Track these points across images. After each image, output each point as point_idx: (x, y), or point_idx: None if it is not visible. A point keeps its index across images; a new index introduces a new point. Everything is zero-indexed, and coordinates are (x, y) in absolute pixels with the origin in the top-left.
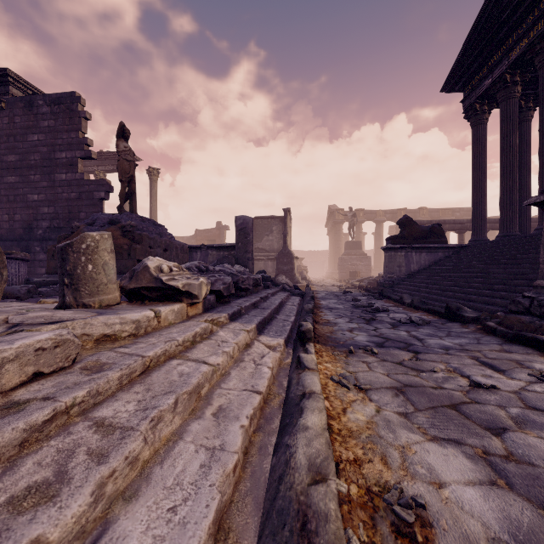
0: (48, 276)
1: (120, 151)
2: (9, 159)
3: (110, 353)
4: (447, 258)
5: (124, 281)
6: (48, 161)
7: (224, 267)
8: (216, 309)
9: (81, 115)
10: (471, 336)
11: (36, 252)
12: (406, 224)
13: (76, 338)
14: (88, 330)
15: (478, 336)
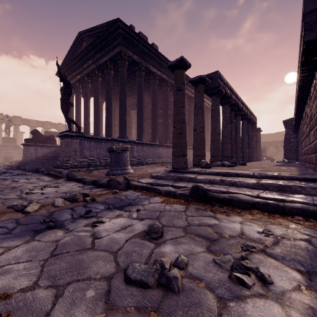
0: None
1: None
2: None
3: None
4: (55, 151)
5: None
6: None
7: None
8: None
9: None
10: (36, 175)
11: None
12: (36, 133)
13: None
14: None
15: (38, 175)
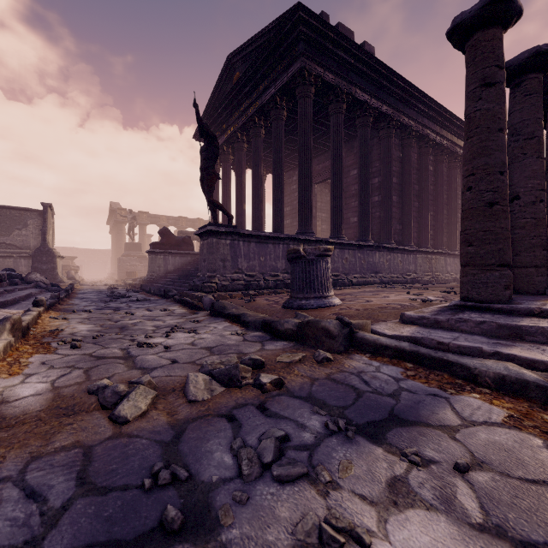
0: None
1: None
2: None
3: None
4: (192, 261)
5: None
6: None
7: None
8: None
9: None
10: (163, 303)
11: None
12: (165, 234)
13: None
14: None
15: (166, 303)
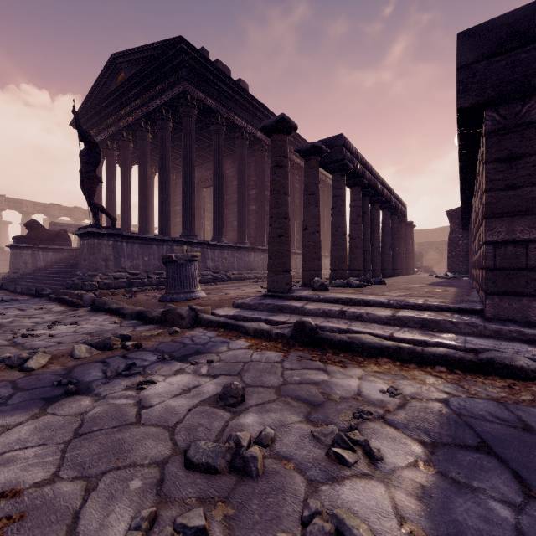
0: None
1: None
2: None
3: None
4: (69, 258)
5: None
6: None
7: None
8: None
9: None
10: (36, 302)
11: None
12: (34, 227)
13: None
14: None
15: (40, 302)
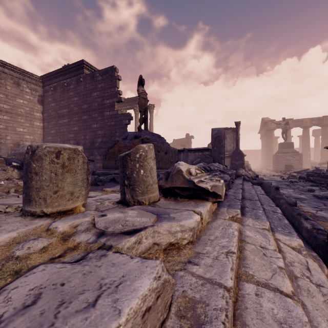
0: (103, 170)
1: (139, 93)
2: (84, 107)
3: (188, 276)
4: None
5: (161, 181)
6: (101, 105)
7: (213, 165)
8: (224, 203)
9: (116, 78)
10: None
11: (95, 155)
12: None
13: (169, 275)
14: (157, 238)
15: None
